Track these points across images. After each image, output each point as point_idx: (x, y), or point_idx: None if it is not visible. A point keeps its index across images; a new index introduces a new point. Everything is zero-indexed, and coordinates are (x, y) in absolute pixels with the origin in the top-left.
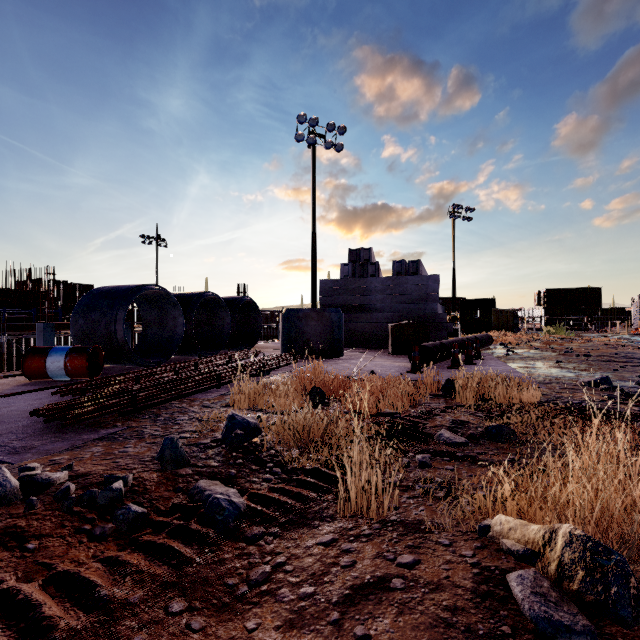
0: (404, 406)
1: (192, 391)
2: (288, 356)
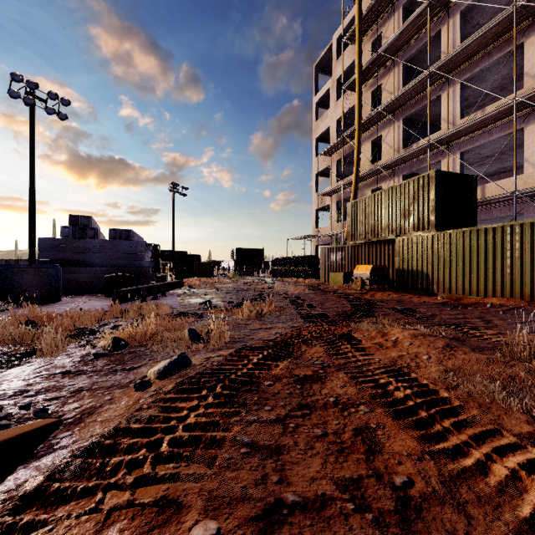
0: (93, 323)
1: None
2: (2, 305)
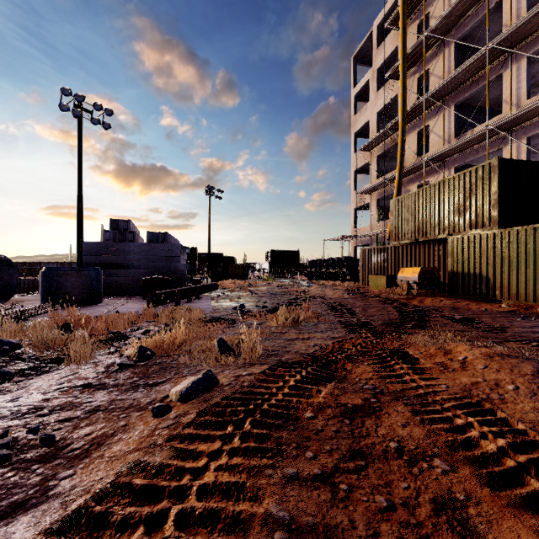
0: (125, 327)
1: None
2: (47, 306)
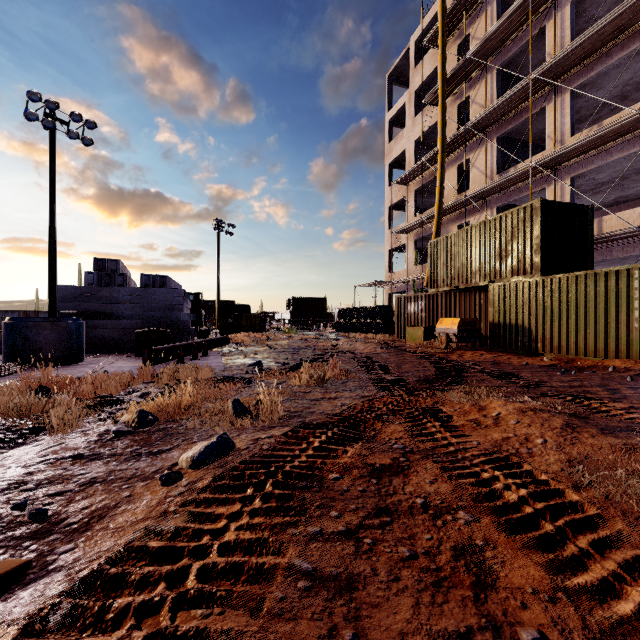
0: (118, 390)
1: None
2: (13, 366)
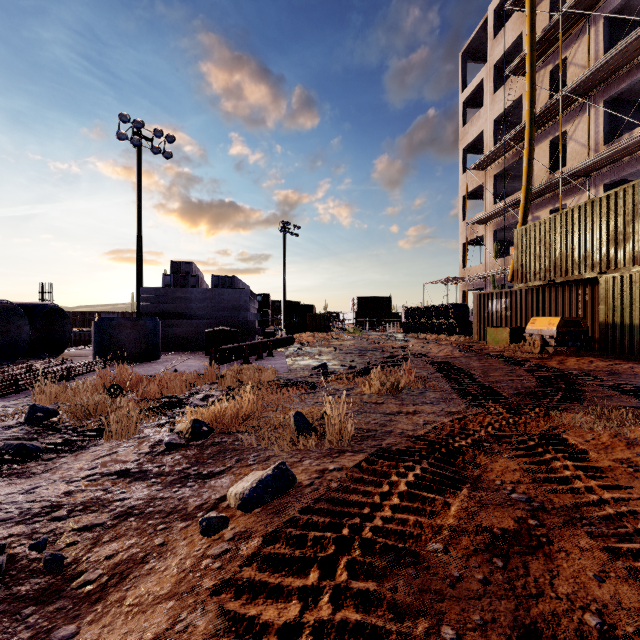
0: (182, 391)
1: None
2: (99, 362)
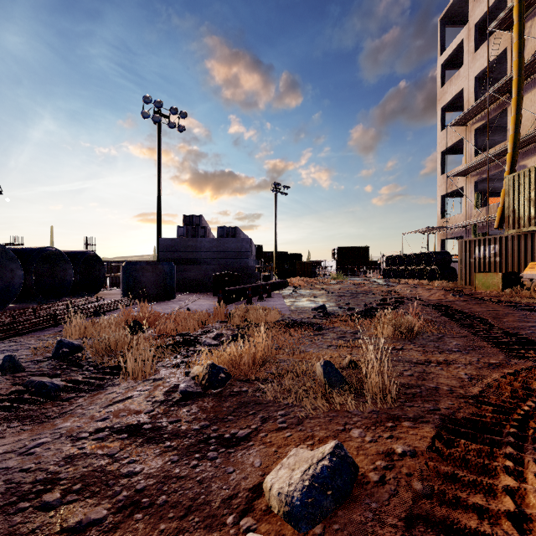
0: (195, 329)
1: (30, 330)
2: (125, 300)
